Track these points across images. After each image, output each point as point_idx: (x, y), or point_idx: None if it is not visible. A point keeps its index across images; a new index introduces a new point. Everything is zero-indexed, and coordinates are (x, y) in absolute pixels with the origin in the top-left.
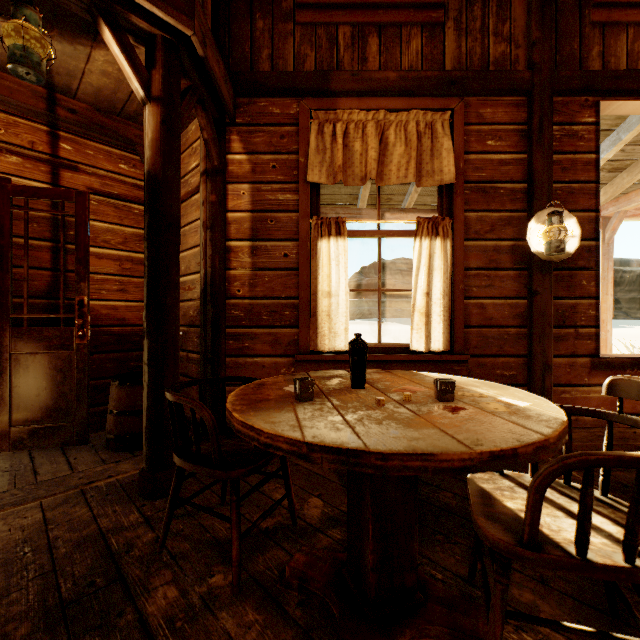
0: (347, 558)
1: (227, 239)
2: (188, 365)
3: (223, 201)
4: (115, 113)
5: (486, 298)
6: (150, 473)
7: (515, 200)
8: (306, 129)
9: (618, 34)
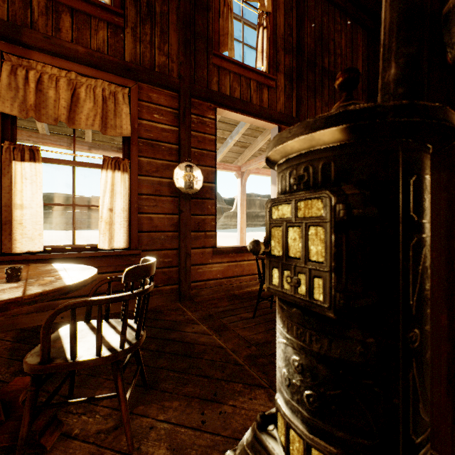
0: None
1: None
2: None
3: None
4: None
5: (153, 213)
6: None
7: (172, 154)
8: None
9: (226, 75)
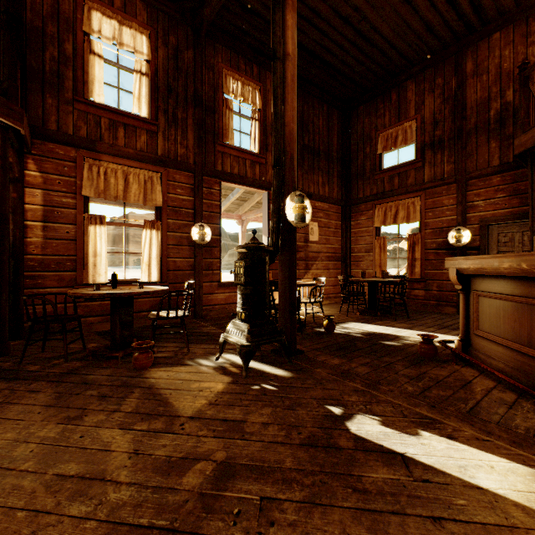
0: (111, 342)
1: (25, 220)
2: None
3: (23, 198)
4: None
5: (177, 258)
6: None
7: (189, 217)
8: (81, 166)
9: (228, 157)
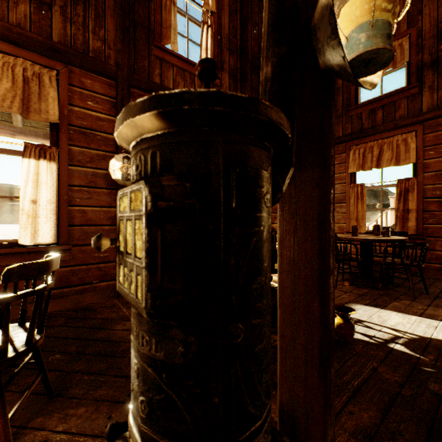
0: None
1: None
2: None
3: None
4: None
5: (87, 206)
6: None
7: (108, 145)
8: None
9: (169, 68)
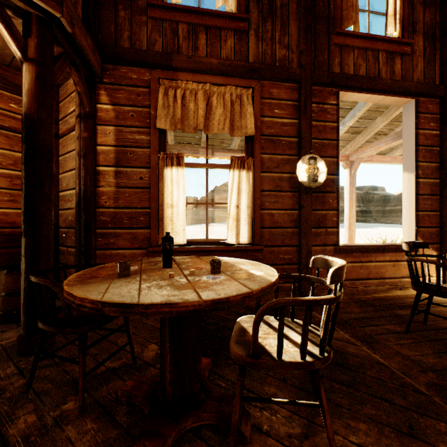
0: (160, 379)
1: (97, 165)
2: (68, 257)
3: (93, 137)
4: (5, 64)
5: (274, 209)
6: (26, 337)
7: (291, 148)
8: (156, 91)
9: (349, 52)
